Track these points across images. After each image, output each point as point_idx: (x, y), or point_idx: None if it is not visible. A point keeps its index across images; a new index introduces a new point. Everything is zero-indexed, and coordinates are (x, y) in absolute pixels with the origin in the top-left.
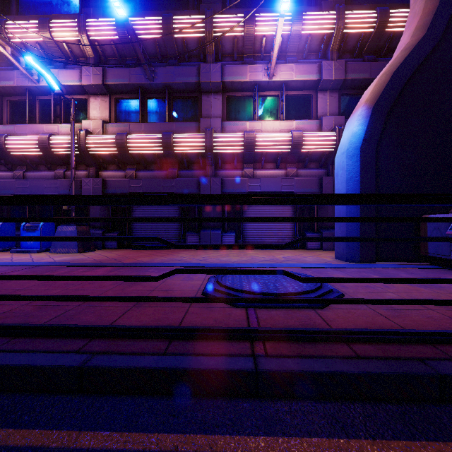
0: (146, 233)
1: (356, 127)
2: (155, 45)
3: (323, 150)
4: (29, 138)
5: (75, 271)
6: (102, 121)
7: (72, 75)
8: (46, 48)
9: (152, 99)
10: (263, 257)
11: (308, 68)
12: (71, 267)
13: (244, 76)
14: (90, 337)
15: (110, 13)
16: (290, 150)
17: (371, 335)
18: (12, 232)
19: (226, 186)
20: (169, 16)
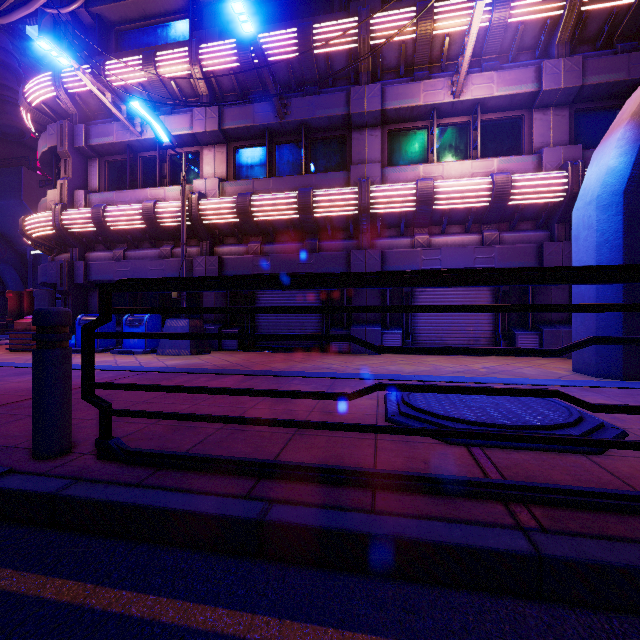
0: (275, 330)
1: (614, 159)
2: (287, 69)
3: (544, 200)
4: (131, 207)
5: (197, 380)
6: (218, 180)
7: (181, 121)
8: (150, 90)
9: (282, 145)
10: (450, 366)
11: (519, 76)
12: (190, 374)
13: (415, 99)
14: (256, 477)
15: (228, 33)
16: (489, 204)
17: None
18: (112, 327)
19: (388, 261)
20: (307, 25)
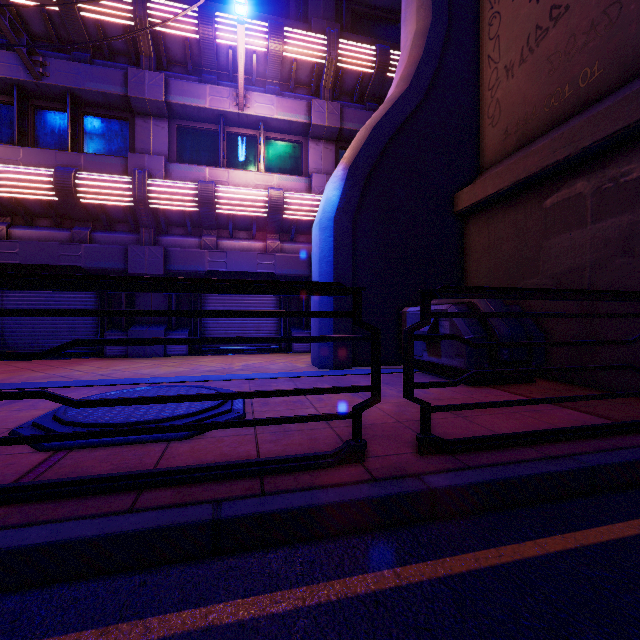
0: (32, 332)
1: (331, 191)
2: (45, 21)
3: (311, 218)
4: None
5: None
6: None
7: None
8: None
9: (44, 110)
10: (213, 366)
11: (295, 106)
12: None
13: (201, 100)
14: None
15: None
16: (268, 215)
17: (184, 475)
18: None
19: (173, 260)
20: None
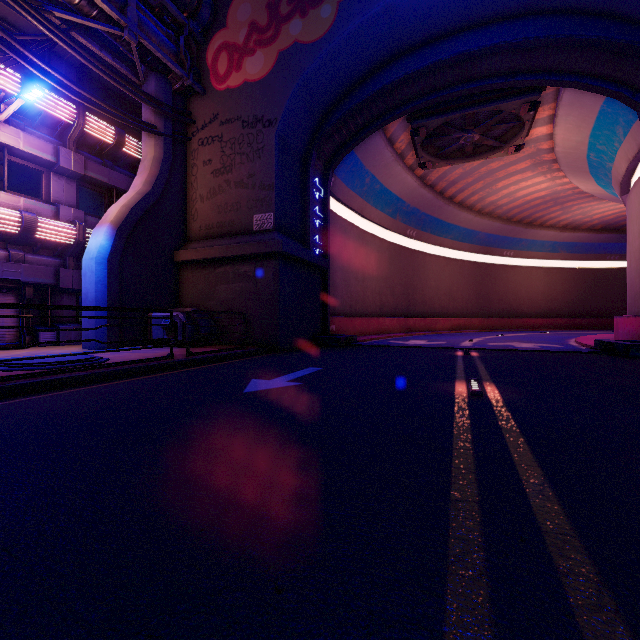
0: None
1: (104, 241)
2: None
3: (61, 240)
4: None
5: None
6: None
7: None
8: None
9: None
10: None
11: (42, 145)
12: None
13: None
14: None
15: None
16: (19, 232)
17: (131, 362)
18: None
19: None
20: None
